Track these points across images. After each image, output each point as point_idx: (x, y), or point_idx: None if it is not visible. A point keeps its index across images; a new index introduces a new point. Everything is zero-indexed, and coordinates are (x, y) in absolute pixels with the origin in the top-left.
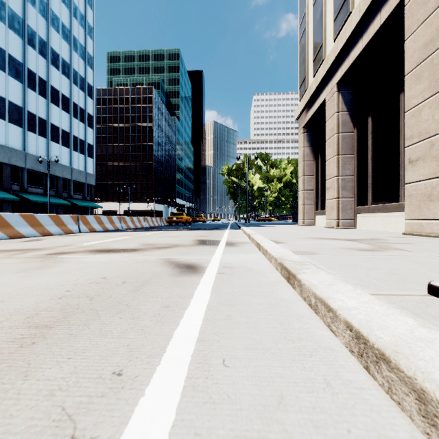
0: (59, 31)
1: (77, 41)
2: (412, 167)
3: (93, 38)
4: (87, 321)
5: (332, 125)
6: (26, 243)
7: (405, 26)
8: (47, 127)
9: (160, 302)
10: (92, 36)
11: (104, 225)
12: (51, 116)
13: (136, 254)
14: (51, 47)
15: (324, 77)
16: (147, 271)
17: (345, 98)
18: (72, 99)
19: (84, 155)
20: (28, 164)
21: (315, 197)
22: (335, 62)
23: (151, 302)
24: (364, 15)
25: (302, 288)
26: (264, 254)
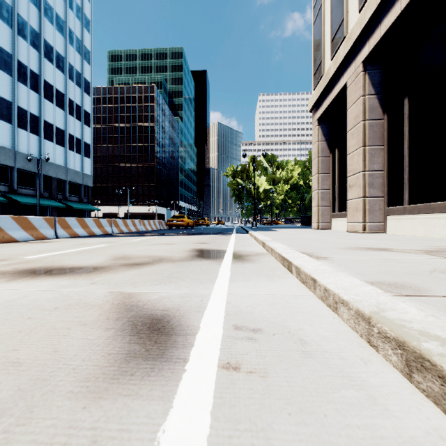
0: (53, 22)
1: (72, 34)
2: None
3: (91, 32)
4: None
5: (356, 112)
6: None
7: None
8: (40, 124)
9: None
10: (89, 29)
11: (90, 229)
12: (44, 113)
13: (80, 281)
14: (44, 39)
15: (346, 56)
16: (33, 356)
17: (373, 79)
18: (67, 95)
19: (81, 154)
20: (18, 163)
21: (332, 197)
22: (360, 35)
23: None
24: None
25: None
26: (305, 283)
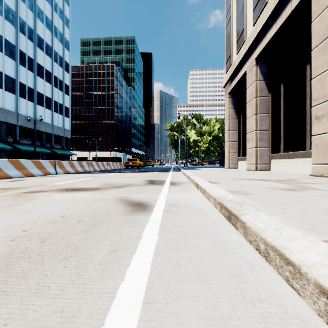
0: (43, 22)
1: (57, 29)
2: (318, 122)
3: (69, 27)
4: (28, 271)
5: (251, 91)
6: (10, 182)
7: (312, 10)
8: (34, 94)
9: (108, 244)
10: (68, 26)
11: (76, 168)
12: (37, 86)
13: (96, 193)
14: (37, 34)
15: (245, 54)
16: (102, 210)
17: (262, 70)
18: (53, 73)
19: (62, 115)
20: (20, 122)
21: (238, 146)
22: (254, 42)
23: (99, 245)
24: (278, 4)
25: (247, 230)
26: (202, 193)
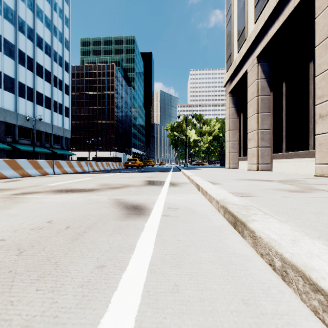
0: (43, 21)
1: (56, 29)
2: (322, 121)
3: (69, 27)
4: None
5: (253, 90)
6: (4, 183)
7: (316, 6)
8: (34, 94)
9: (95, 258)
10: (68, 25)
11: (74, 168)
12: (37, 86)
13: (91, 194)
14: (36, 33)
15: (247, 52)
16: (94, 214)
17: (263, 68)
18: (53, 73)
19: (62, 115)
20: (19, 121)
21: (239, 146)
22: (255, 39)
23: (85, 259)
24: (280, 0)
25: (257, 241)
26: (204, 195)
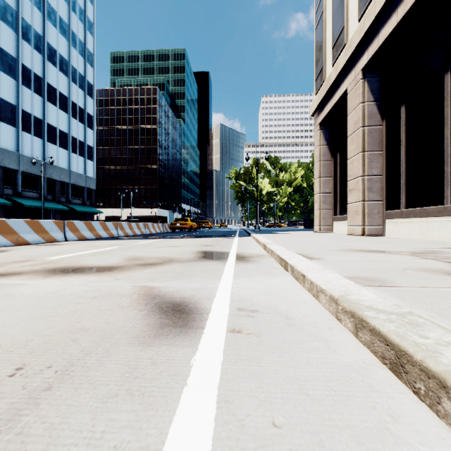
0: (56, 26)
1: (76, 37)
2: None
3: (93, 34)
4: None
5: (356, 118)
6: None
7: None
8: (43, 128)
9: None
10: (92, 32)
11: (96, 232)
12: (48, 116)
13: (105, 278)
14: (47, 42)
15: (346, 63)
16: (94, 325)
17: (371, 86)
18: (70, 98)
19: (84, 157)
20: (22, 166)
21: (333, 200)
22: (360, 44)
23: None
24: None
25: None
26: (297, 279)
